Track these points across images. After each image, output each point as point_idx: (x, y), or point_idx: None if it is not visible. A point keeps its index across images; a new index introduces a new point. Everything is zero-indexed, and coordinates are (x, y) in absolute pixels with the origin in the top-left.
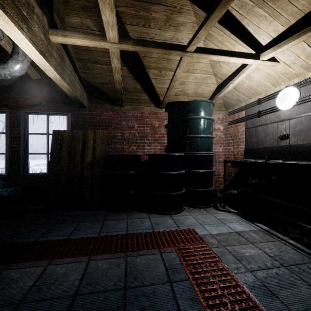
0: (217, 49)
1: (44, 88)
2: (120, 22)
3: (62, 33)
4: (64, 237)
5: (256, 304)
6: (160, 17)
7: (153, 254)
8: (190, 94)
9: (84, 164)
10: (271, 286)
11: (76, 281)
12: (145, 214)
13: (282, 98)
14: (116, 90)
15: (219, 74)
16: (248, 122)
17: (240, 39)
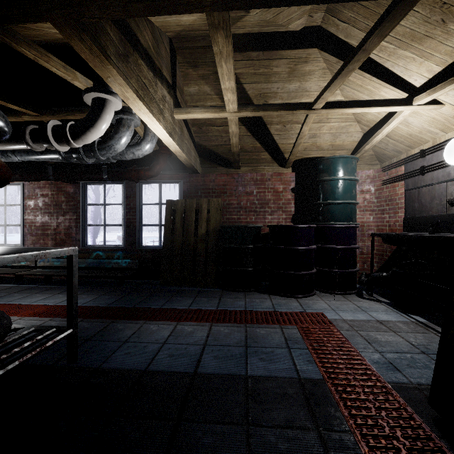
0: (351, 101)
1: (162, 158)
2: (238, 83)
3: (185, 111)
4: (184, 307)
5: (374, 372)
6: (282, 70)
7: (273, 328)
8: (325, 148)
9: (198, 236)
10: (399, 364)
11: (203, 337)
12: (266, 295)
13: (450, 151)
14: (233, 152)
15: (364, 121)
16: (409, 181)
17: (385, 81)
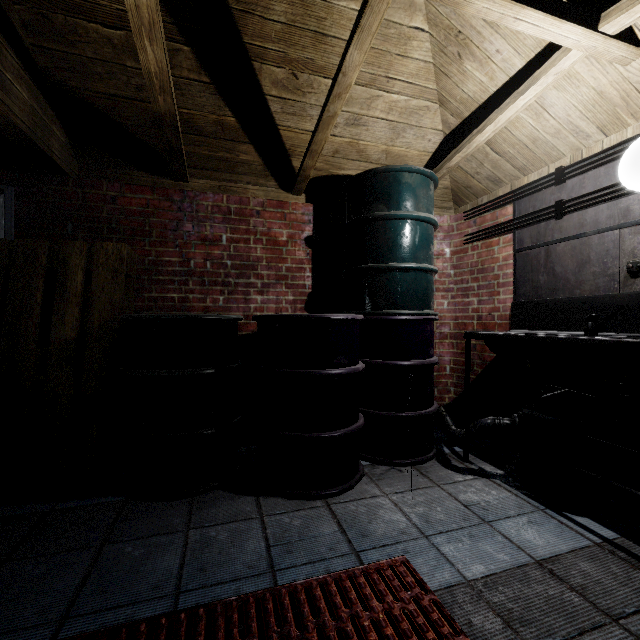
0: None
1: None
2: None
3: None
4: None
5: None
6: None
7: None
8: (374, 157)
9: (52, 346)
10: None
11: None
12: (249, 499)
13: None
14: (158, 115)
15: (455, 100)
16: (524, 234)
17: None
